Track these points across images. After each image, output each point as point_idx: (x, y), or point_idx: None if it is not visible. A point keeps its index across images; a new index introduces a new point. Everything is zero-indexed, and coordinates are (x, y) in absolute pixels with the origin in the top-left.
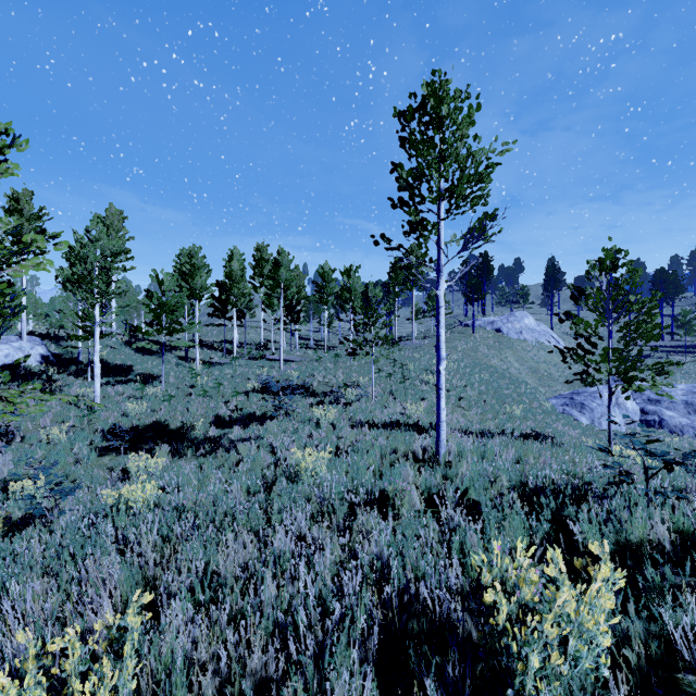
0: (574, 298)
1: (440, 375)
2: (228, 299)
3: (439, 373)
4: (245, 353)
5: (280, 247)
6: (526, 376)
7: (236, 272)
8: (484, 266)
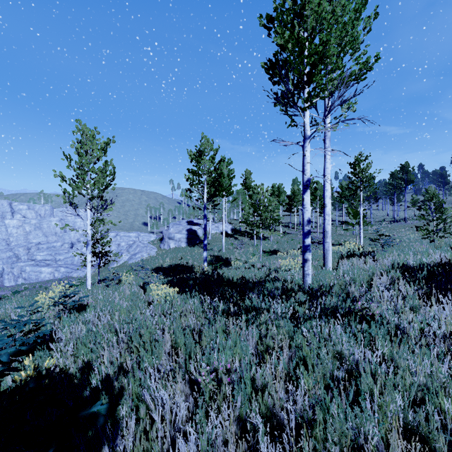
0: (418, 209)
1: (360, 233)
2: (292, 204)
3: (360, 233)
4: (300, 228)
5: (317, 181)
6: None
7: (296, 191)
8: None
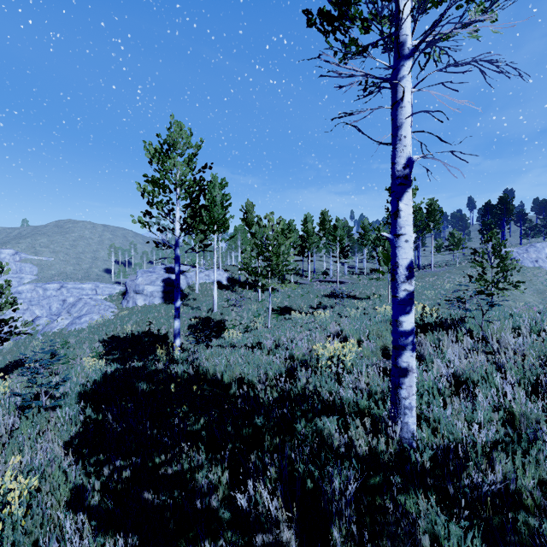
0: (473, 253)
1: None
2: (306, 246)
3: None
4: (314, 277)
5: (337, 217)
6: (529, 296)
7: (310, 230)
8: (503, 207)
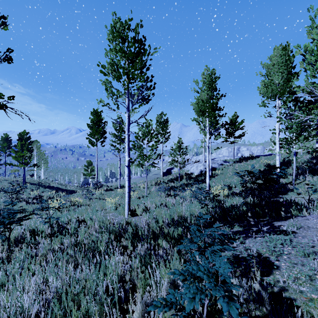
0: None
1: None
2: None
3: None
4: None
5: None
6: None
7: None
8: None
